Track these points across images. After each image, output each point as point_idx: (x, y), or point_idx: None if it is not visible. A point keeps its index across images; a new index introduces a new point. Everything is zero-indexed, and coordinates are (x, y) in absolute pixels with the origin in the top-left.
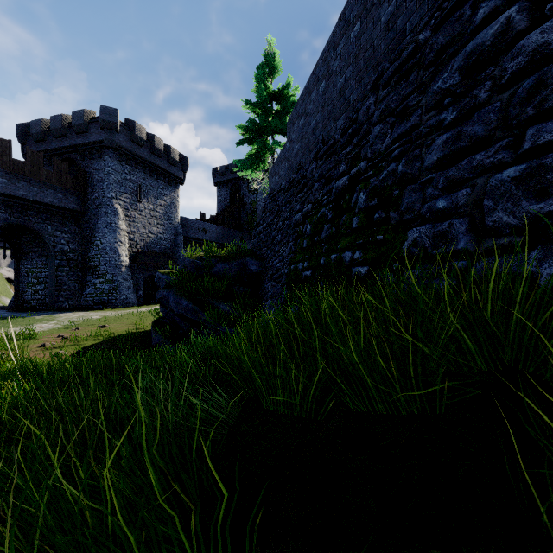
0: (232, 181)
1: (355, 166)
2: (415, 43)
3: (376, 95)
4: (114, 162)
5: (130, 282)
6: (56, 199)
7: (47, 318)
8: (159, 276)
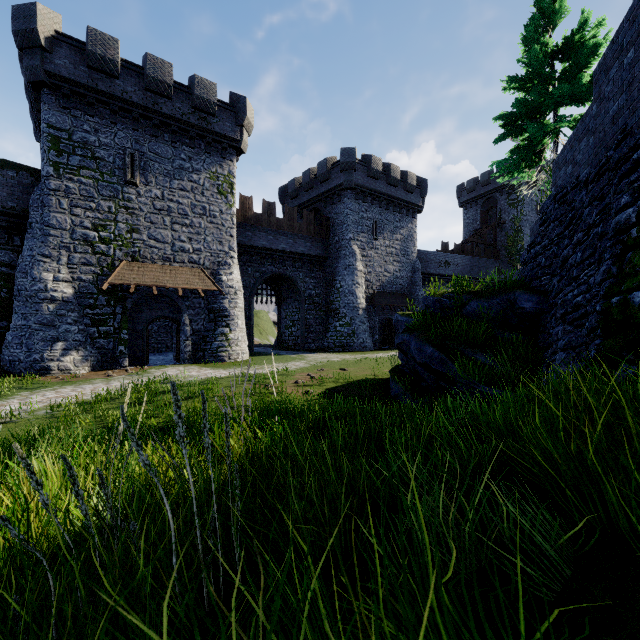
0: (484, 196)
1: None
2: None
3: None
4: (352, 203)
5: (367, 325)
6: (305, 248)
7: (299, 357)
8: (397, 318)
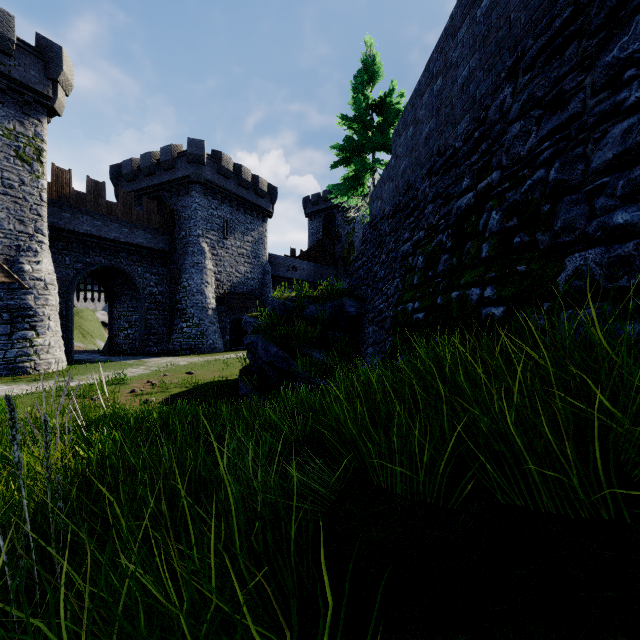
0: (326, 211)
1: (484, 178)
2: (573, 5)
3: (513, 84)
4: (201, 198)
5: (217, 326)
6: (146, 239)
7: (137, 363)
8: (246, 319)
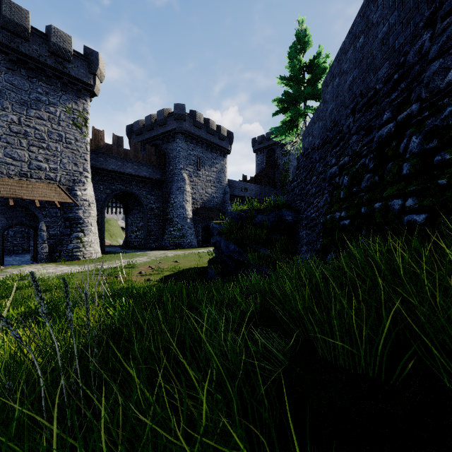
0: (268, 147)
1: (403, 111)
2: None
3: (432, 30)
4: (182, 143)
5: (193, 230)
6: (148, 173)
7: (142, 254)
8: (213, 225)
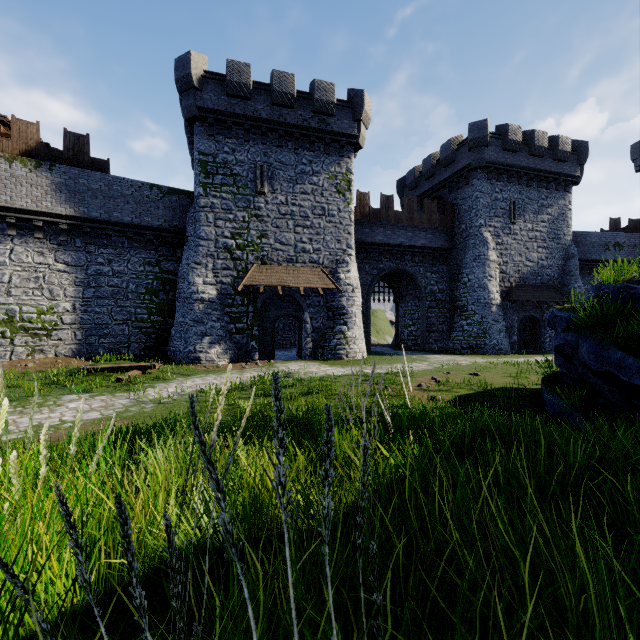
0: None
1: None
2: None
3: None
4: (482, 184)
5: (502, 324)
6: (426, 240)
7: (419, 358)
8: (554, 313)
